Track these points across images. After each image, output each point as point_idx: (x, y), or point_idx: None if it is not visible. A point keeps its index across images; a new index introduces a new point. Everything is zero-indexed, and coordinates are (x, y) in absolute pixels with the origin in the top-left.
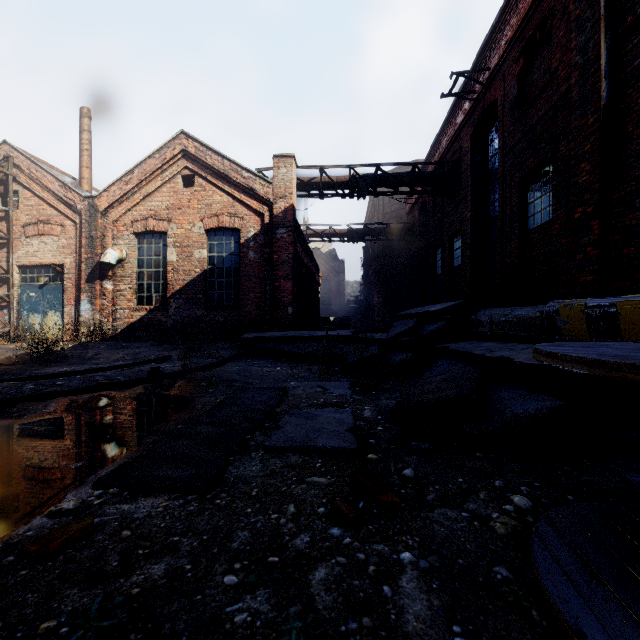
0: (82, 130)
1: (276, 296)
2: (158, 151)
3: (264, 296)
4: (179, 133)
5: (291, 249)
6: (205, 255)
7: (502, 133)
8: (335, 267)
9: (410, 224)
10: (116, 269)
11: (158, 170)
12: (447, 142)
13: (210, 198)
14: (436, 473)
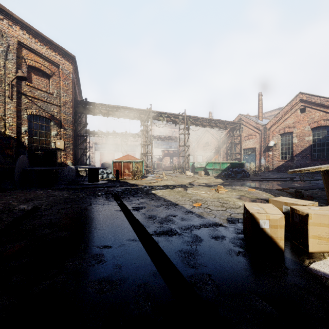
0: (259, 100)
1: None
2: (289, 103)
3: None
4: (298, 93)
5: None
6: (310, 138)
7: None
8: None
9: None
10: (273, 147)
11: (289, 110)
12: None
13: (313, 115)
14: None
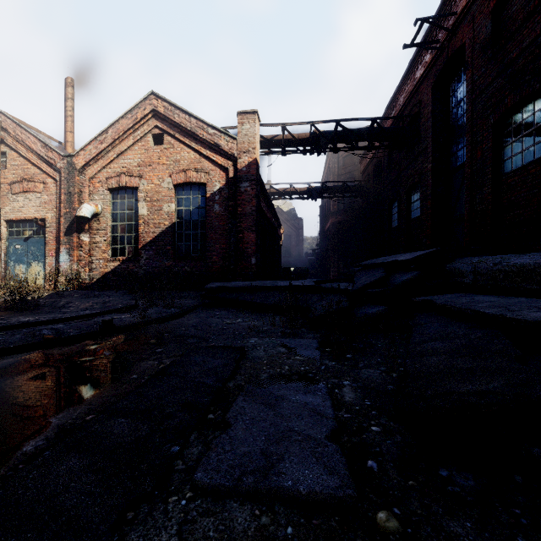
0: (66, 98)
1: (240, 247)
2: (130, 111)
3: (229, 247)
4: (149, 94)
5: (254, 202)
6: (173, 209)
7: (471, 76)
8: (295, 224)
9: (364, 182)
10: (92, 223)
11: (130, 129)
12: (405, 98)
13: (178, 155)
14: None
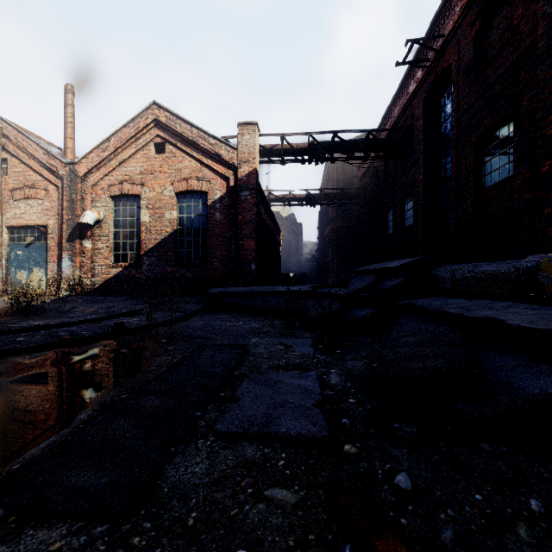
0: (66, 105)
1: (240, 254)
2: (132, 121)
3: (229, 254)
4: (151, 104)
5: (254, 210)
6: (175, 216)
7: (456, 96)
8: (294, 229)
9: (362, 189)
10: (94, 229)
11: (132, 138)
12: (399, 111)
13: (180, 163)
14: (440, 481)
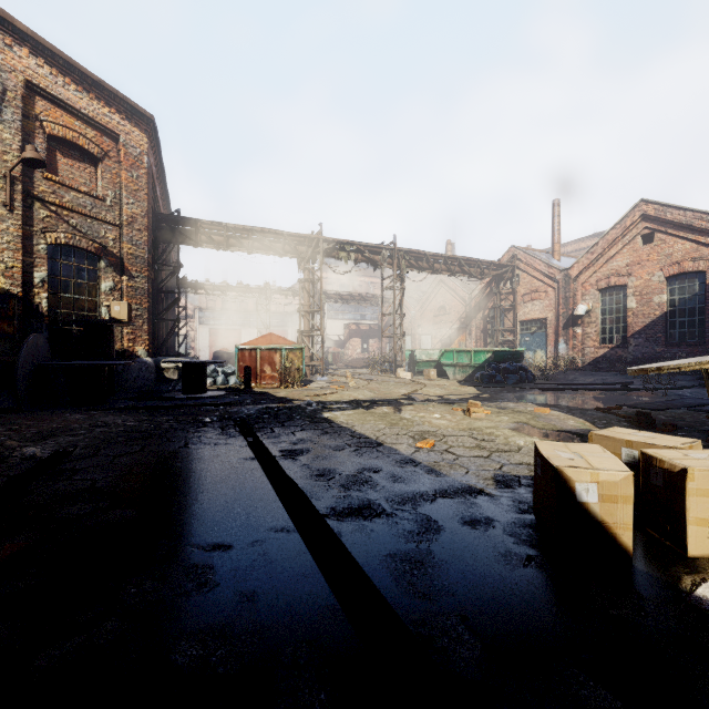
0: (554, 217)
1: None
2: (618, 222)
3: None
4: (638, 202)
5: None
6: (664, 299)
7: None
8: None
9: None
10: (583, 318)
11: (618, 237)
12: None
13: (670, 249)
14: None
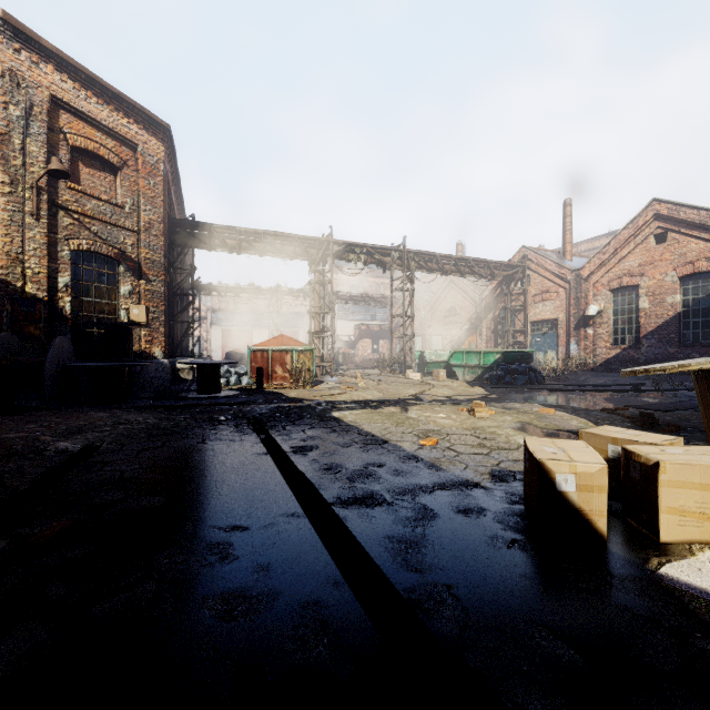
0: (565, 216)
1: None
2: (631, 222)
3: None
4: (651, 202)
5: None
6: (678, 299)
7: None
8: None
9: None
10: (595, 319)
11: (631, 237)
12: None
13: (683, 248)
14: None
